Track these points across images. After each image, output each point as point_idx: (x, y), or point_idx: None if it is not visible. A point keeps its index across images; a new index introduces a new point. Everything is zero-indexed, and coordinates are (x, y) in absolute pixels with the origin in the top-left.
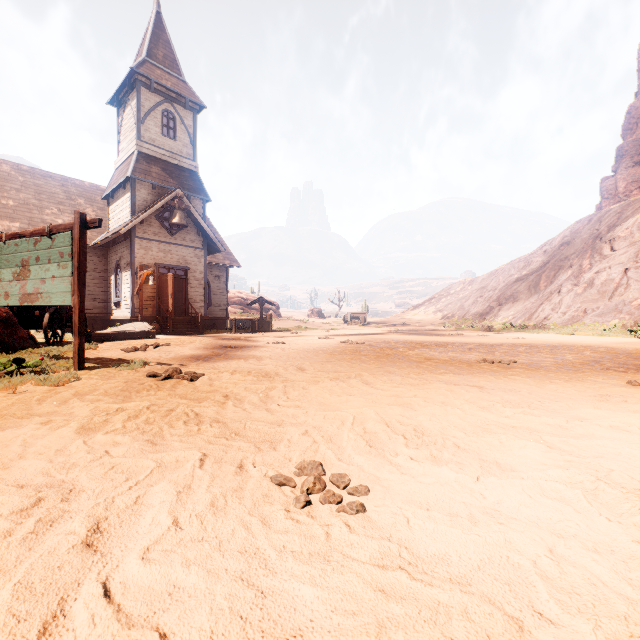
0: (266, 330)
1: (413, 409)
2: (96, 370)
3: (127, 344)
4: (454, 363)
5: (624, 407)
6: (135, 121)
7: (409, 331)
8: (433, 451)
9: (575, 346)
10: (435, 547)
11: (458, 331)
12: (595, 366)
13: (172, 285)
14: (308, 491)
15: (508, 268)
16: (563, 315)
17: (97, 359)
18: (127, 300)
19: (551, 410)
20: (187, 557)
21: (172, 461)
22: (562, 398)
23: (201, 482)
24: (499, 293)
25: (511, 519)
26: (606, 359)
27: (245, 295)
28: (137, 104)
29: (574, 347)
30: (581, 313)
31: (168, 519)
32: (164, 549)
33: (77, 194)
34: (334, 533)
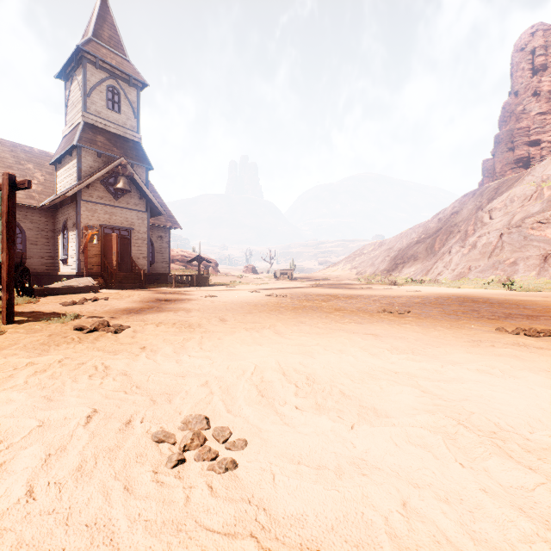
0: (204, 284)
1: (312, 357)
2: (25, 324)
3: (69, 298)
4: (358, 313)
5: (491, 351)
6: (81, 94)
7: (328, 285)
8: (318, 399)
9: (460, 297)
10: (294, 506)
11: (368, 285)
12: (473, 315)
13: (116, 244)
14: (185, 448)
15: (410, 232)
16: (453, 271)
17: (31, 313)
18: (73, 257)
19: (431, 355)
20: (23, 537)
21: (59, 419)
22: (442, 344)
23: (79, 442)
24: (403, 253)
25: (375, 469)
26: (482, 308)
27: (187, 253)
28: (83, 79)
29: (459, 298)
30: (466, 270)
31: (21, 489)
32: (2, 527)
33: (26, 159)
34: (194, 497)
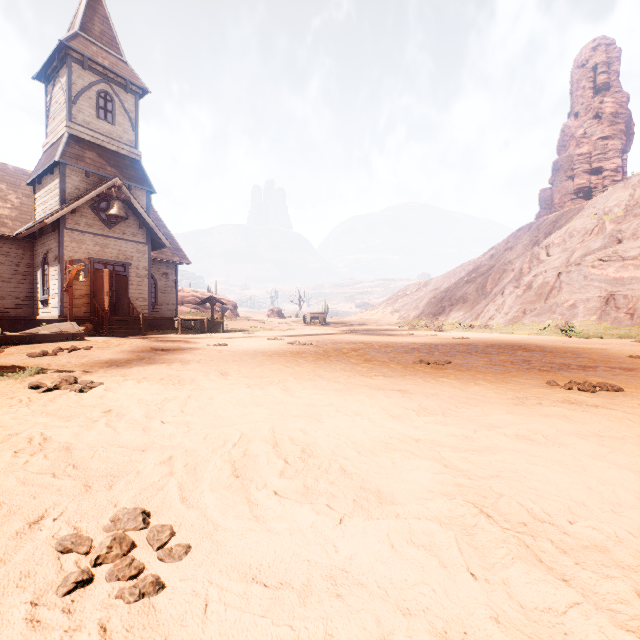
0: (217, 331)
1: (320, 421)
2: None
3: (43, 347)
4: (391, 364)
5: (537, 411)
6: (65, 100)
7: (363, 331)
8: (308, 480)
9: (511, 345)
10: None
11: (410, 331)
12: (523, 365)
13: (108, 282)
14: (98, 560)
15: (459, 271)
16: (506, 315)
17: None
18: (55, 298)
19: (465, 417)
20: None
21: None
22: (480, 402)
23: None
24: (451, 294)
25: (356, 586)
26: (535, 358)
27: (201, 294)
28: (68, 81)
29: (510, 346)
30: (521, 314)
31: None
32: None
33: None
34: None
